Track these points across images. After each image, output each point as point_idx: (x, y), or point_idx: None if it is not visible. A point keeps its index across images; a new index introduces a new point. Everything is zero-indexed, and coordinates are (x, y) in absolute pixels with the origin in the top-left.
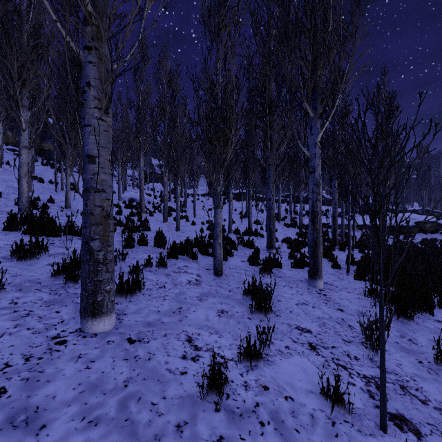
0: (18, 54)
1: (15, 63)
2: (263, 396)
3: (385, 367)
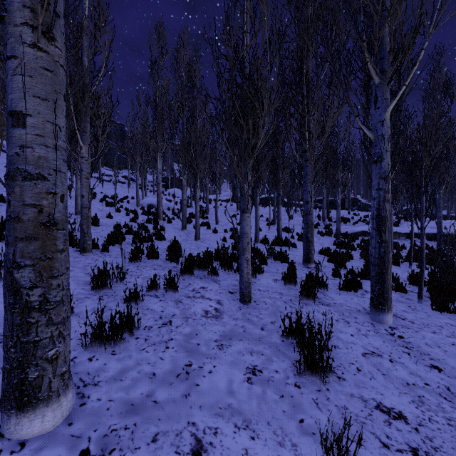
0: None
1: None
2: None
3: None
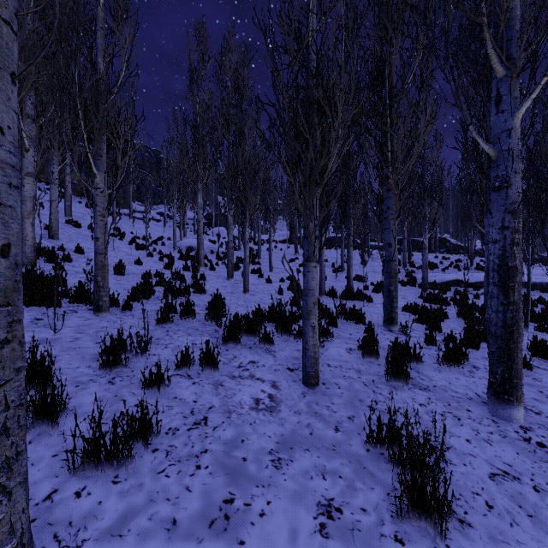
0: None
1: None
2: None
3: None
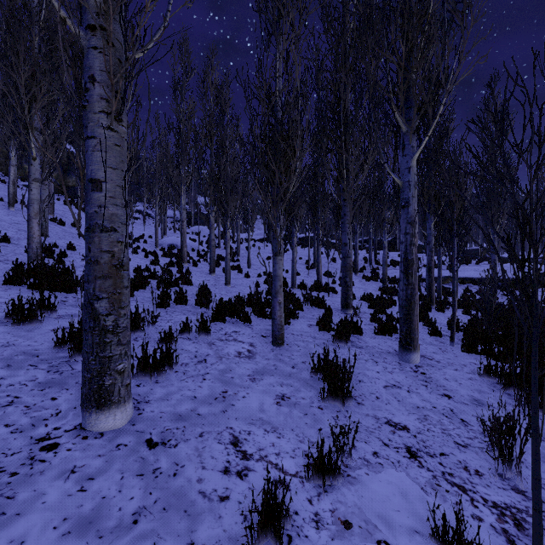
0: (26, 62)
1: (22, 73)
2: (344, 540)
3: (524, 490)
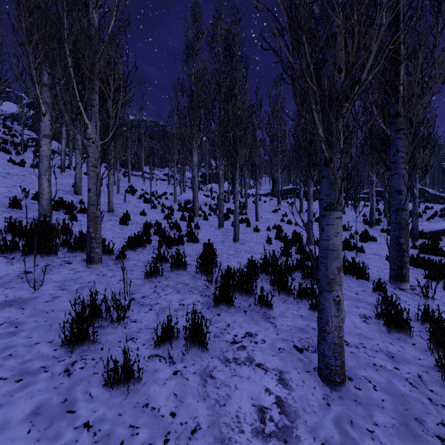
0: (26, 7)
1: (22, 21)
2: None
3: None
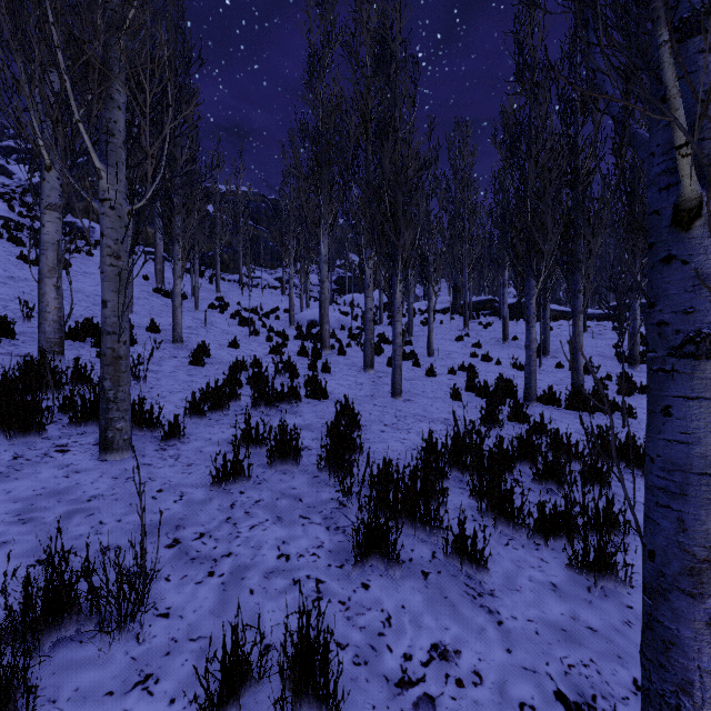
0: None
1: None
2: None
3: None
